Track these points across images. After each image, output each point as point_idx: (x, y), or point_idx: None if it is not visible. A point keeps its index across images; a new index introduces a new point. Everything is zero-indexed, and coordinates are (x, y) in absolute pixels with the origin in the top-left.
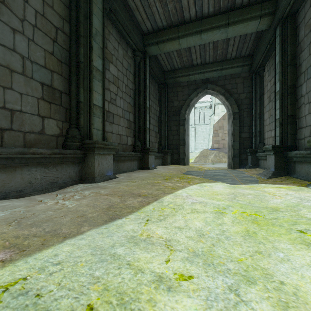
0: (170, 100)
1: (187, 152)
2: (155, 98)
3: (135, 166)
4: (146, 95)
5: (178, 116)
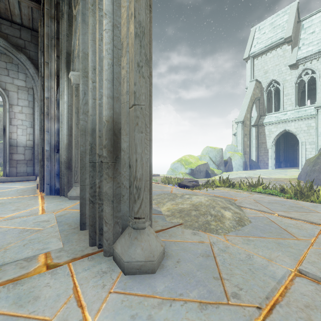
0: (289, 141)
1: (298, 162)
2: (282, 142)
3: (277, 166)
4: (280, 145)
5: (293, 147)
